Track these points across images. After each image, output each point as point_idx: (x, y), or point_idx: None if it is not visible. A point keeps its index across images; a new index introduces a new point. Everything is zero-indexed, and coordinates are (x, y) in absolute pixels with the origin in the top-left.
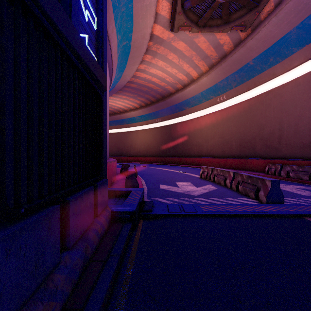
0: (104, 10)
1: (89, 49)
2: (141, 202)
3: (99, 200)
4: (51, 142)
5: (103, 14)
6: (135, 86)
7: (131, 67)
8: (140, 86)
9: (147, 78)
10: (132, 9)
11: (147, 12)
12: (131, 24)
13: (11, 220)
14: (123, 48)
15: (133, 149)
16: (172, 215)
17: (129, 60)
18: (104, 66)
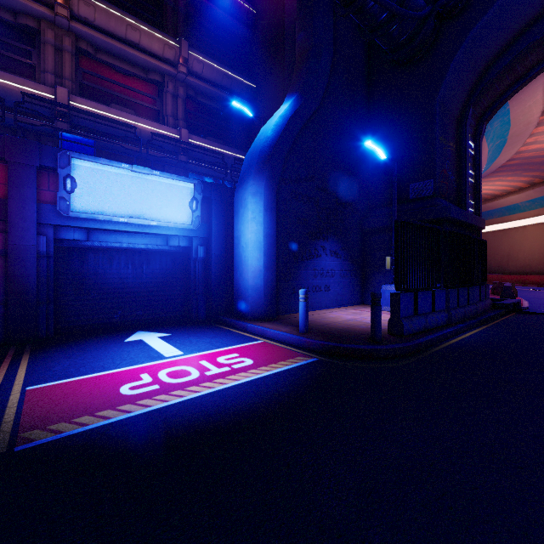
0: (480, 163)
1: (470, 201)
2: (515, 303)
3: (486, 292)
4: (476, 268)
5: (479, 167)
6: (517, 161)
7: (508, 152)
8: (528, 159)
9: (543, 147)
10: (508, 118)
11: (531, 108)
12: (507, 126)
13: (474, 285)
14: (495, 146)
15: (514, 261)
16: (543, 315)
17: (503, 149)
18: (480, 205)
